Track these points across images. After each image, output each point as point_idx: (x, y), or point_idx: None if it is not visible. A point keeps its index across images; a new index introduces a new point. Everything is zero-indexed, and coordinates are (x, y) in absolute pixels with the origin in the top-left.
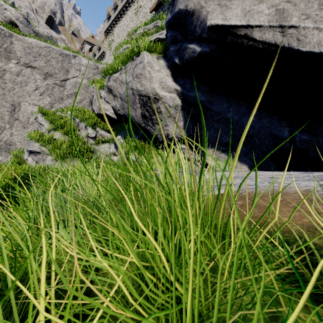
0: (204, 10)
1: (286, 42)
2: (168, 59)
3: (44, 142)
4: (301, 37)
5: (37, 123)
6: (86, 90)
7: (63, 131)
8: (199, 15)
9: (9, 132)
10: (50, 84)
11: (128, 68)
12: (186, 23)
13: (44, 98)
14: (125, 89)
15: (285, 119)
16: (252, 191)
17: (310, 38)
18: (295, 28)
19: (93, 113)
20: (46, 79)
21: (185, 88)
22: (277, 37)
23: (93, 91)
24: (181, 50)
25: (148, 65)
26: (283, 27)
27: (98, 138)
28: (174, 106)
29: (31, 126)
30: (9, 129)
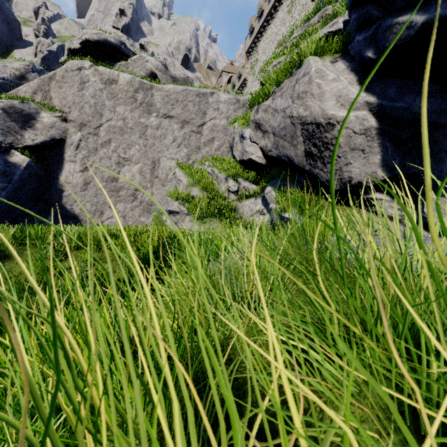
0: None
1: None
2: (352, 56)
3: (183, 200)
4: None
5: (175, 179)
6: (225, 132)
7: (201, 186)
8: None
9: (150, 191)
10: (187, 133)
11: (285, 89)
12: None
13: (181, 150)
14: (280, 119)
15: None
16: None
17: None
18: None
19: (234, 160)
20: (183, 128)
21: (386, 97)
22: None
23: (233, 132)
24: (379, 33)
25: (316, 76)
26: None
27: (240, 191)
28: (364, 131)
29: (169, 183)
30: (150, 189)
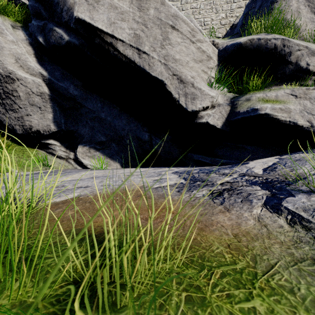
0: None
1: (141, 63)
2: (31, 33)
3: None
4: (151, 64)
5: None
6: None
7: None
8: (65, 0)
9: None
10: None
11: None
12: (51, 1)
13: None
14: None
15: (146, 126)
16: (99, 192)
17: (156, 66)
18: (147, 55)
19: None
20: None
21: (54, 76)
22: (135, 57)
23: None
24: (46, 29)
25: None
26: (140, 50)
27: None
28: (40, 94)
29: None
30: None
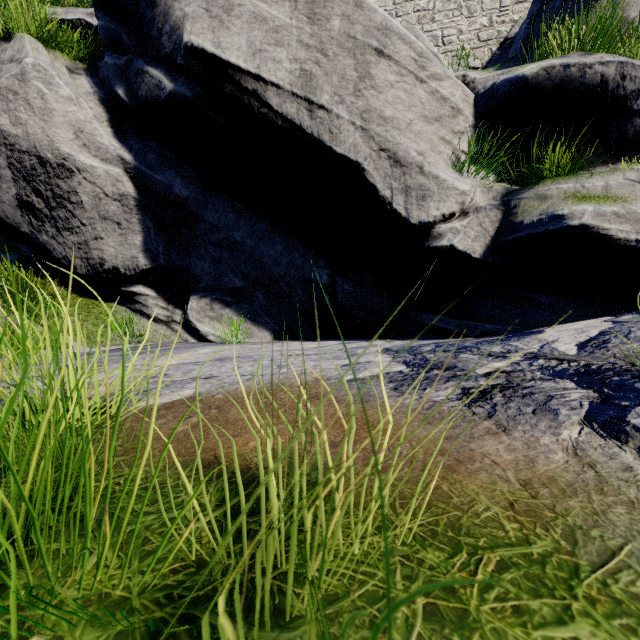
0: (178, 7)
1: (315, 129)
2: (102, 81)
3: None
4: (334, 129)
5: None
6: None
7: None
8: (167, 12)
9: None
10: None
11: None
12: (141, 17)
13: None
14: None
15: (323, 255)
16: (235, 389)
17: (345, 134)
18: (327, 112)
19: None
20: None
21: (145, 161)
22: (303, 116)
23: None
24: (132, 71)
25: (37, 76)
26: (312, 102)
27: None
28: (119, 197)
29: None
30: None
